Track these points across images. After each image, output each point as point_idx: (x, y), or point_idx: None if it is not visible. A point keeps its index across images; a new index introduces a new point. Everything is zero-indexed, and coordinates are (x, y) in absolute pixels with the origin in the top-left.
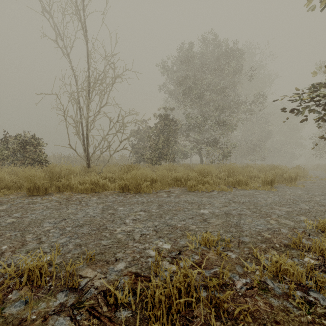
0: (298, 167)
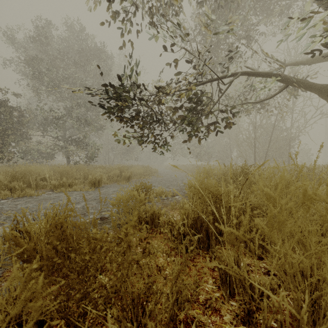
0: (148, 167)
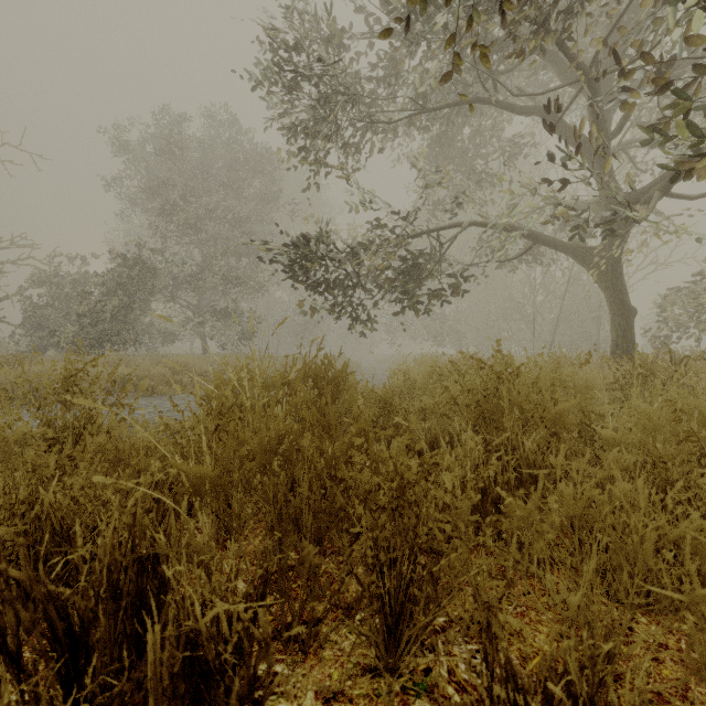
0: (344, 359)
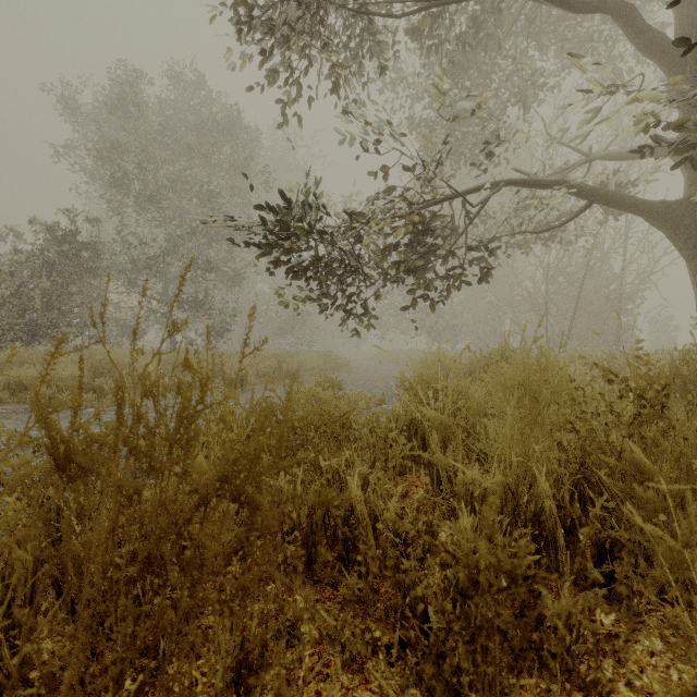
0: (330, 355)
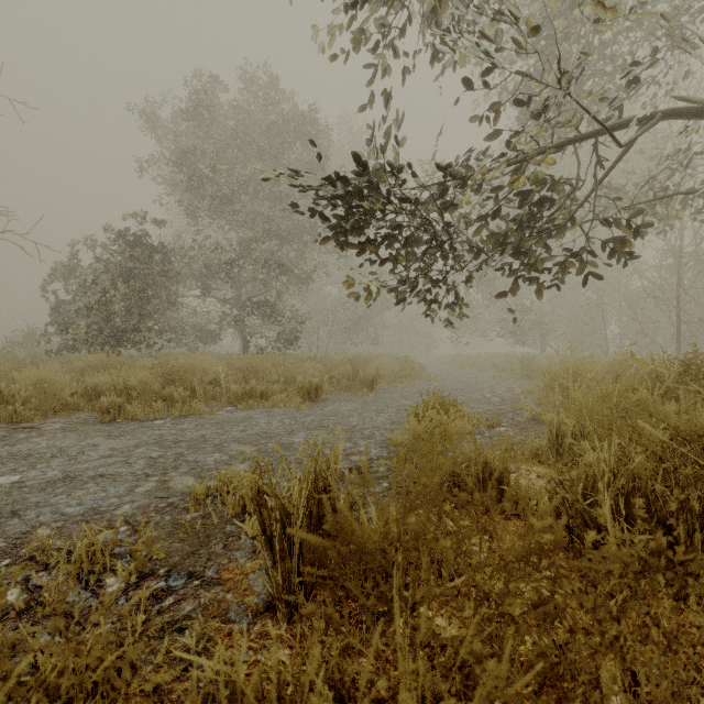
0: (406, 360)
